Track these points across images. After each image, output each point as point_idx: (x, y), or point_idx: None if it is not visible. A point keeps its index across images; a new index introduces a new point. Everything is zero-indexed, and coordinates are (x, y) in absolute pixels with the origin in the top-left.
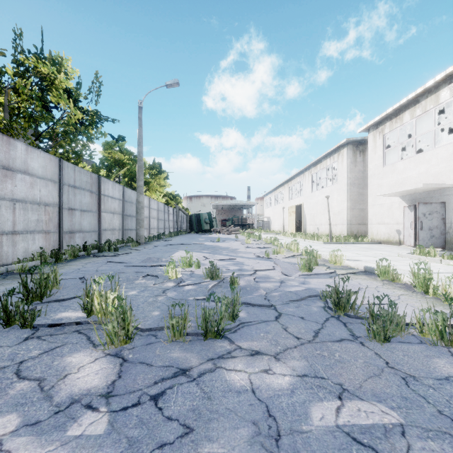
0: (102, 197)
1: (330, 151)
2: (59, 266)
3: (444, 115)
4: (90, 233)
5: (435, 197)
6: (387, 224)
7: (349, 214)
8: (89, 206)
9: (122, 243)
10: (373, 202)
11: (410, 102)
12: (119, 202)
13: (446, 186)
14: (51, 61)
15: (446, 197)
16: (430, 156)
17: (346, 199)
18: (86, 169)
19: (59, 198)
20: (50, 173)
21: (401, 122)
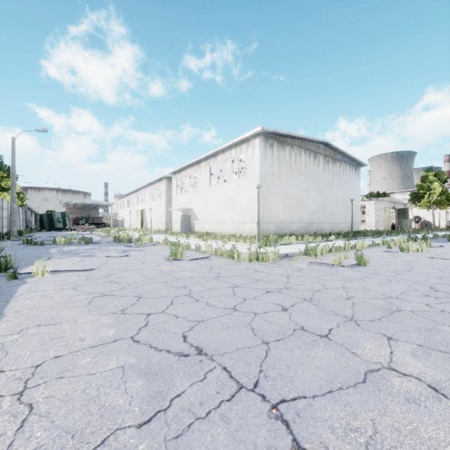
0: None
1: (158, 179)
2: None
3: None
4: None
5: (189, 213)
6: (178, 223)
7: (166, 218)
8: None
9: None
10: (174, 212)
11: (183, 168)
12: None
13: (189, 209)
14: None
15: (191, 213)
16: (188, 195)
17: (165, 209)
18: None
19: None
20: None
21: (181, 176)
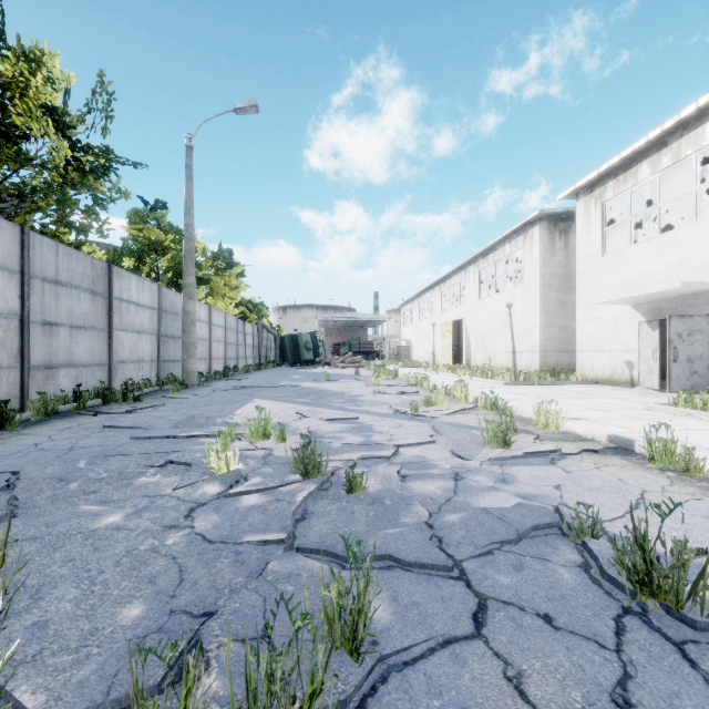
0: (116, 302)
1: (511, 232)
2: (0, 437)
3: (700, 171)
4: (92, 369)
5: (697, 306)
6: (609, 351)
7: (542, 335)
8: (89, 318)
9: (156, 384)
10: (584, 315)
11: (651, 145)
12: (151, 312)
13: None
14: (20, 54)
15: None
16: (687, 235)
17: (538, 311)
18: (98, 256)
19: (22, 303)
20: (0, 254)
21: (635, 179)
